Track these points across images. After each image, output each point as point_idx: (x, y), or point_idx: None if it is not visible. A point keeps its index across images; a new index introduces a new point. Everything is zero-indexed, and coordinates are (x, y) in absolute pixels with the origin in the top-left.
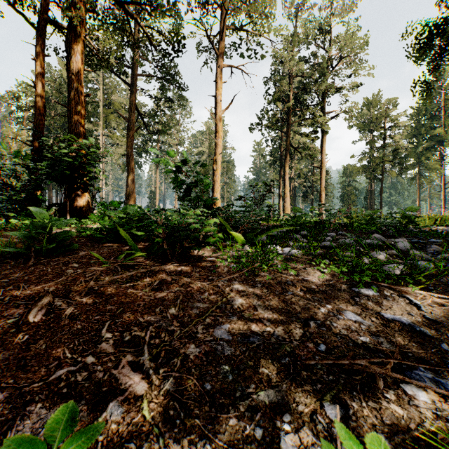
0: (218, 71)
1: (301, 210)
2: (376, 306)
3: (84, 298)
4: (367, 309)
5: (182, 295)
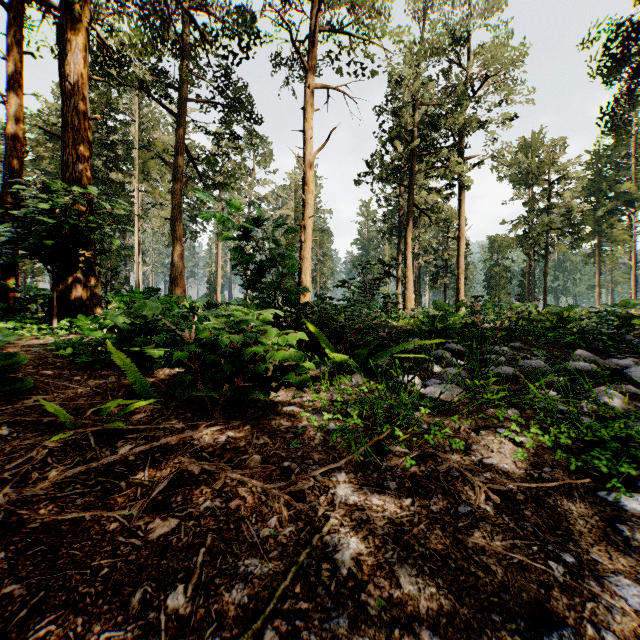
0: (308, 94)
1: (446, 307)
2: None
3: None
4: None
5: (214, 526)
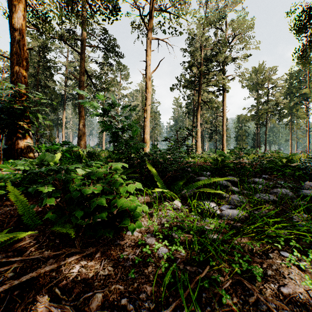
0: (148, 42)
1: (226, 155)
2: None
3: None
4: None
5: None
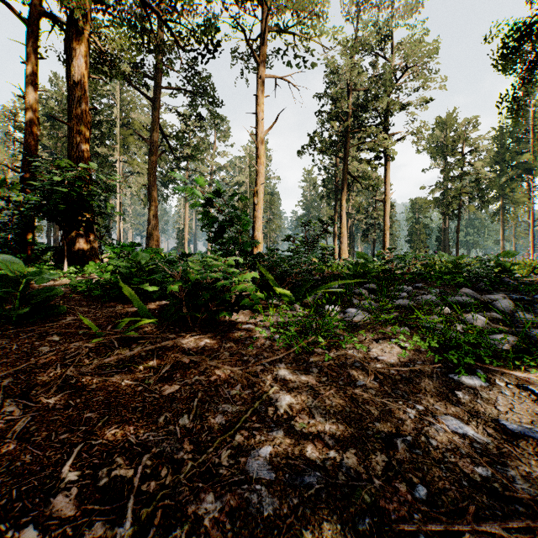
0: (260, 83)
1: (366, 256)
2: (489, 407)
3: (53, 398)
4: (477, 413)
5: (201, 389)
